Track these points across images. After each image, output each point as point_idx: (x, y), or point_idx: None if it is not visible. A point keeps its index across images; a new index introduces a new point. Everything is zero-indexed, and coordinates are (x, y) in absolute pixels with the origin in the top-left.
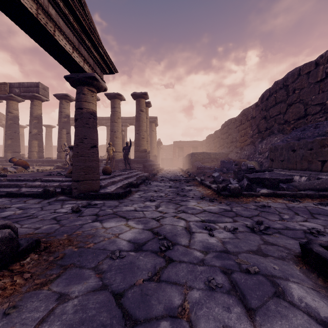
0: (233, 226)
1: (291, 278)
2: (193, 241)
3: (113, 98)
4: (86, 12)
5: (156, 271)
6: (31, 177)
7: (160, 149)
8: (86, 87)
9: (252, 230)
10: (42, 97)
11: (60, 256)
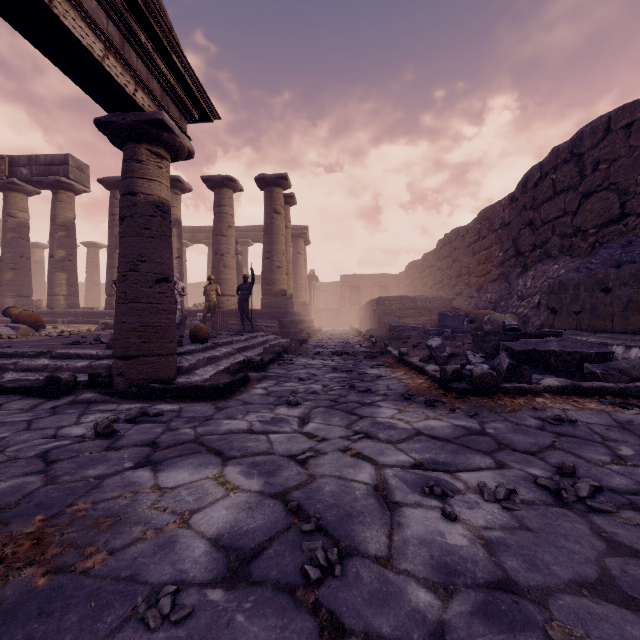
0: (504, 483)
1: None
2: (402, 538)
3: (219, 187)
4: None
5: None
6: (32, 348)
7: (314, 291)
8: (146, 146)
9: (557, 496)
10: (75, 185)
11: None
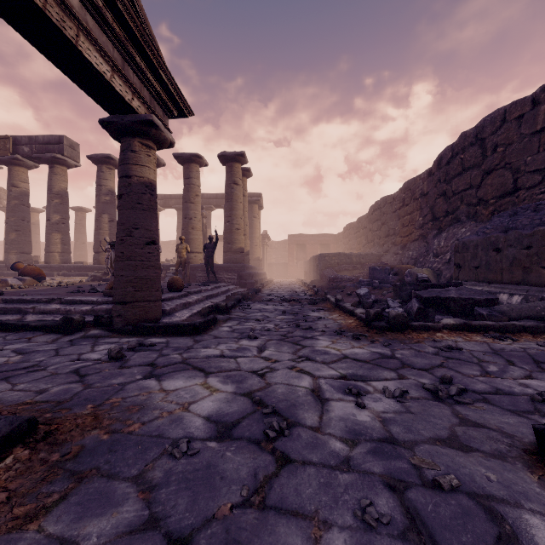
0: (400, 387)
1: (525, 502)
2: (328, 417)
3: (188, 162)
4: (136, 6)
5: (258, 485)
6: (44, 296)
7: (266, 249)
8: (138, 139)
9: (435, 395)
10: (68, 161)
11: (74, 452)
